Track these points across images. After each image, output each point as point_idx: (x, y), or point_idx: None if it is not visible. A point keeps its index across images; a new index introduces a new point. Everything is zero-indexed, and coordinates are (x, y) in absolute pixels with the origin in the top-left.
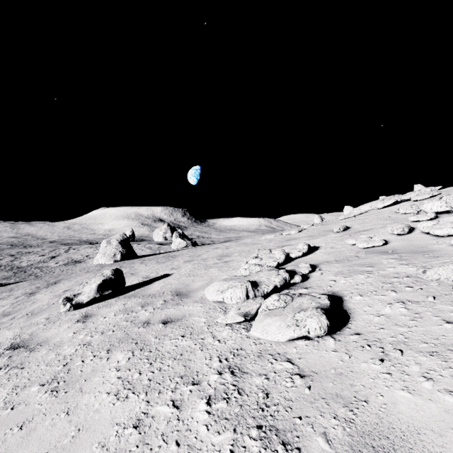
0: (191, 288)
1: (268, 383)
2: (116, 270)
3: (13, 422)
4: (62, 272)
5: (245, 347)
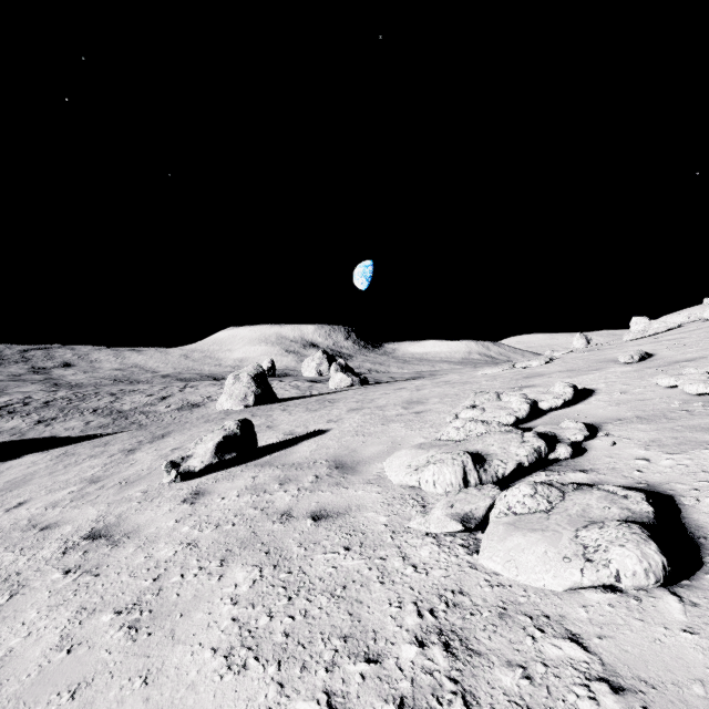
0: (360, 456)
1: (532, 690)
2: (243, 421)
3: (64, 679)
4: (174, 421)
5: (468, 590)
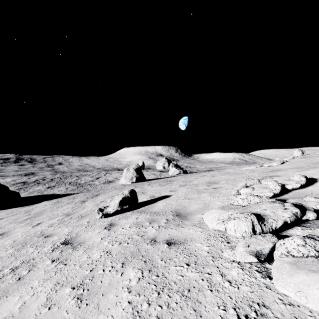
0: (188, 210)
1: None
2: (131, 190)
3: None
4: (101, 188)
5: (269, 304)
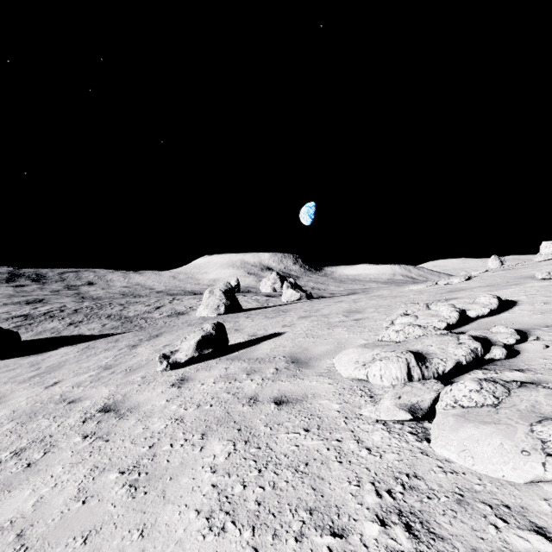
0: (311, 354)
1: None
2: (217, 324)
3: (79, 526)
4: (165, 324)
5: (423, 474)
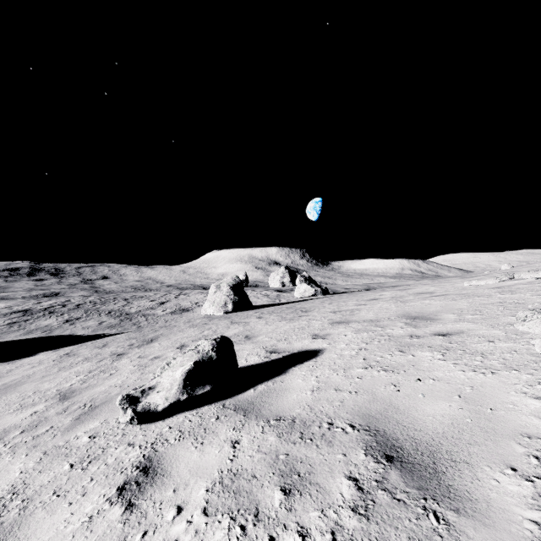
0: (419, 428)
1: None
2: (220, 340)
3: None
4: (165, 324)
5: None
